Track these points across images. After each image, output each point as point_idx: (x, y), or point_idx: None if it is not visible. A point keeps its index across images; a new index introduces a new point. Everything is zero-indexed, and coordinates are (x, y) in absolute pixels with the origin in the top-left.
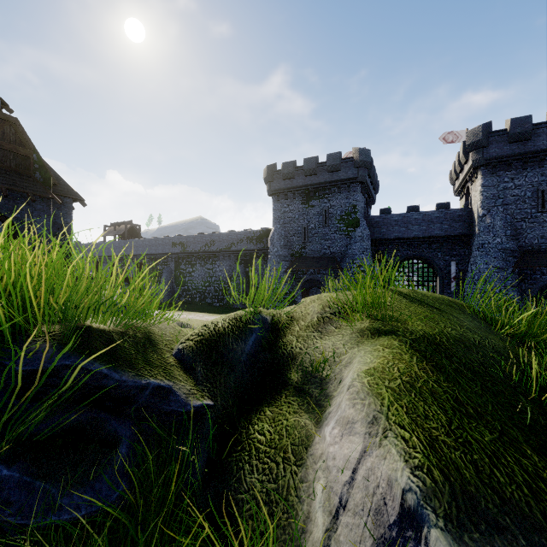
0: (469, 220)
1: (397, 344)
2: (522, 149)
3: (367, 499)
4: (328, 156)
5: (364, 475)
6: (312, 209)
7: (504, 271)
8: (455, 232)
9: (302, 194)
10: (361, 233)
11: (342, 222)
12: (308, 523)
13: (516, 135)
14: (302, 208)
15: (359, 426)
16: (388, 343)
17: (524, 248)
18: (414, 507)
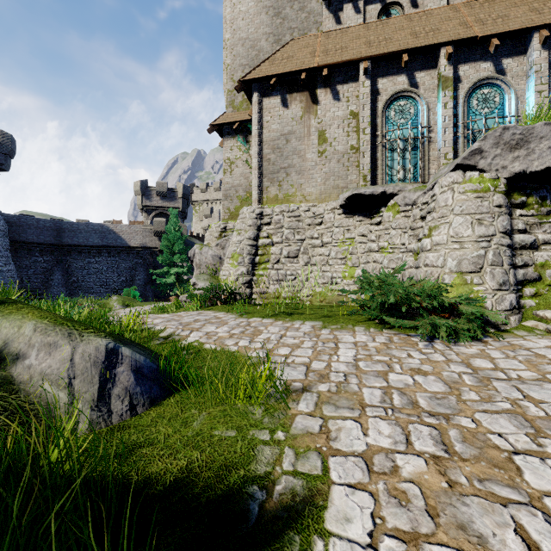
0: None
1: (24, 305)
2: None
3: (88, 363)
4: None
5: (80, 357)
6: None
7: None
8: None
9: None
10: None
11: None
12: (51, 406)
13: None
14: None
15: (62, 341)
16: (14, 307)
17: None
18: (114, 346)
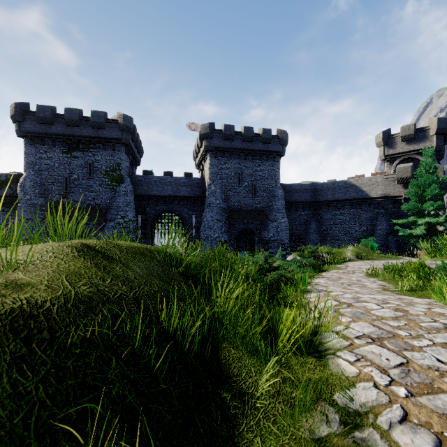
0: (203, 187)
1: None
2: (230, 145)
3: None
4: (92, 113)
5: None
6: (75, 160)
7: (221, 222)
8: (195, 194)
9: (64, 143)
10: (126, 189)
11: (107, 177)
12: None
13: (227, 135)
14: (63, 157)
15: None
16: None
17: (231, 207)
18: None
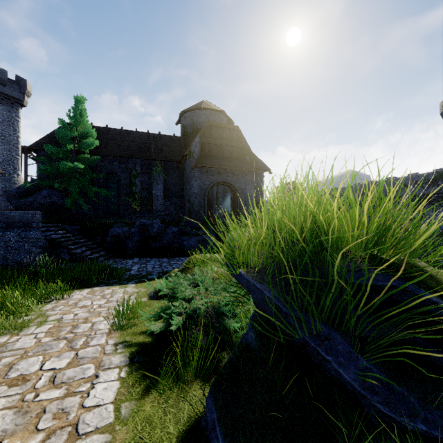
0: None
1: None
2: None
3: None
4: None
5: None
6: None
7: None
8: None
9: None
10: None
11: None
12: None
13: None
14: None
15: None
16: None
17: None
18: None
